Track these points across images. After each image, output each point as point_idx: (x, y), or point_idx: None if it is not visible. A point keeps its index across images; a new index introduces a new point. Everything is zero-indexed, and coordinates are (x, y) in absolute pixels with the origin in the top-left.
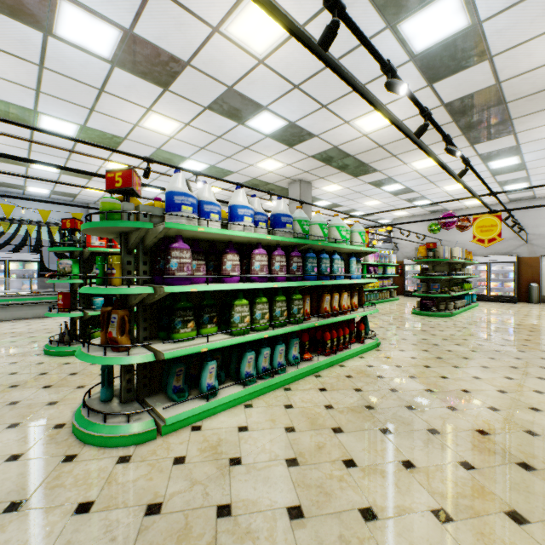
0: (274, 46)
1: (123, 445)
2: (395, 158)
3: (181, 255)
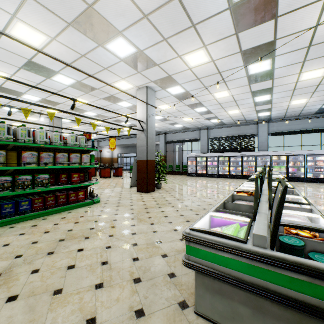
0: None
1: None
2: None
3: None
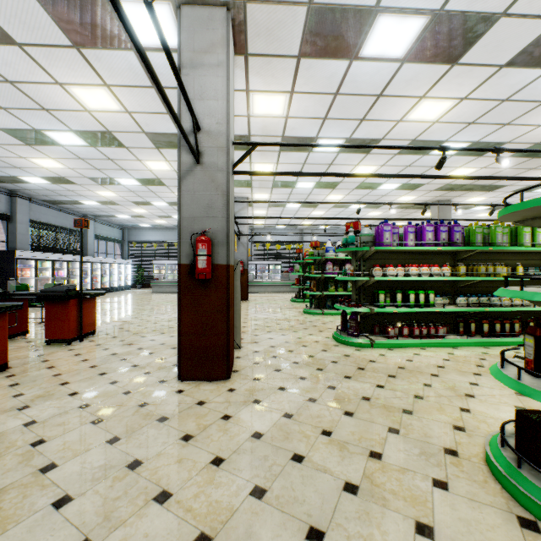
0: (374, 171)
1: (314, 315)
2: None
3: (329, 265)
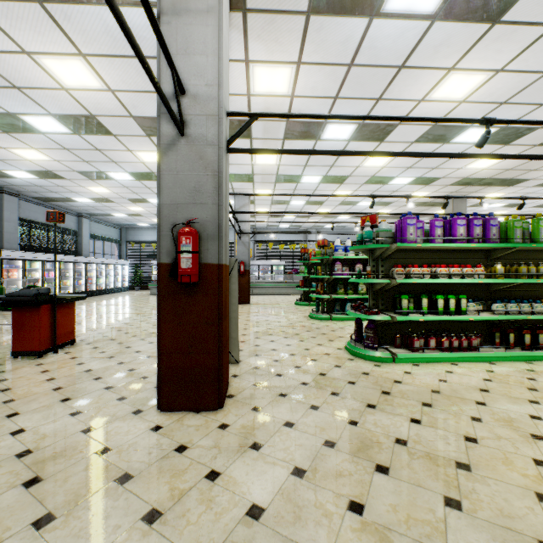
0: (387, 162)
1: (321, 320)
2: (538, 171)
3: (338, 266)
